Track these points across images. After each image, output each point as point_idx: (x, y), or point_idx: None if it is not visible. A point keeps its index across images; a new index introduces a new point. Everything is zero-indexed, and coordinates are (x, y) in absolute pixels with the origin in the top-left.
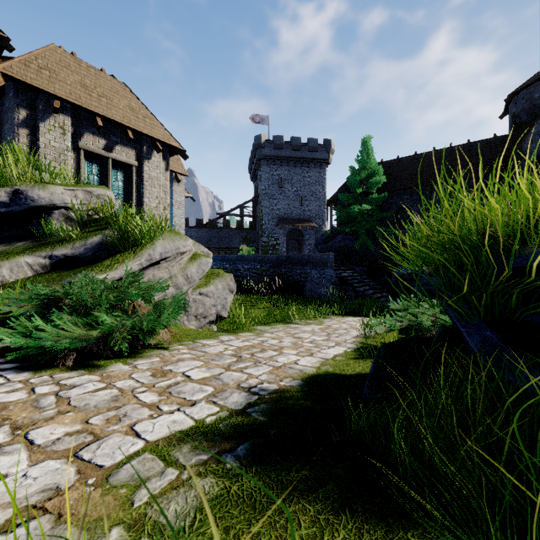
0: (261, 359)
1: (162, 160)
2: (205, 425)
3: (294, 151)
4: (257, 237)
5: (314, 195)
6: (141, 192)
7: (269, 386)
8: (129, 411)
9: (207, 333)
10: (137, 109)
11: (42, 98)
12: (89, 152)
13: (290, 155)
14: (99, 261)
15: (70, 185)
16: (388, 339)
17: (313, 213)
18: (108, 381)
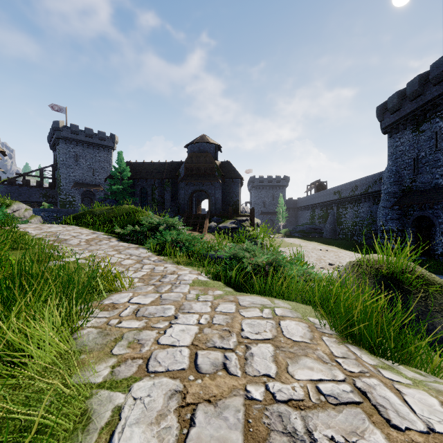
0: None
1: None
2: None
3: (88, 137)
4: (56, 194)
5: (103, 169)
6: None
7: None
8: None
9: None
10: None
11: None
12: None
13: (84, 140)
14: None
15: None
16: None
17: (103, 181)
18: None
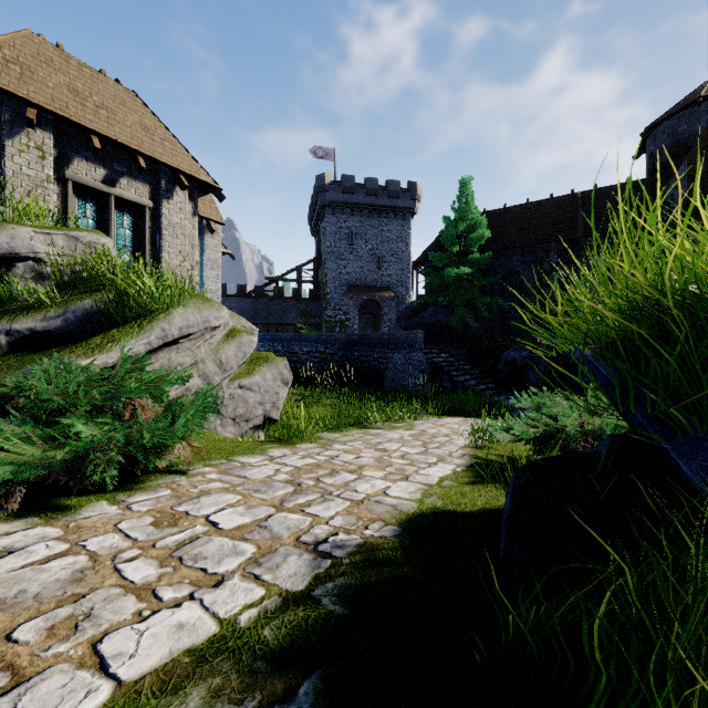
0: (331, 487)
1: (188, 201)
2: (237, 632)
3: (369, 196)
4: (320, 310)
5: (395, 255)
6: (158, 245)
7: (348, 538)
8: (98, 604)
9: (250, 445)
10: (152, 128)
11: (9, 104)
12: (80, 185)
13: (364, 202)
14: (86, 338)
15: (45, 227)
16: (509, 450)
17: (394, 279)
18: (74, 539)
